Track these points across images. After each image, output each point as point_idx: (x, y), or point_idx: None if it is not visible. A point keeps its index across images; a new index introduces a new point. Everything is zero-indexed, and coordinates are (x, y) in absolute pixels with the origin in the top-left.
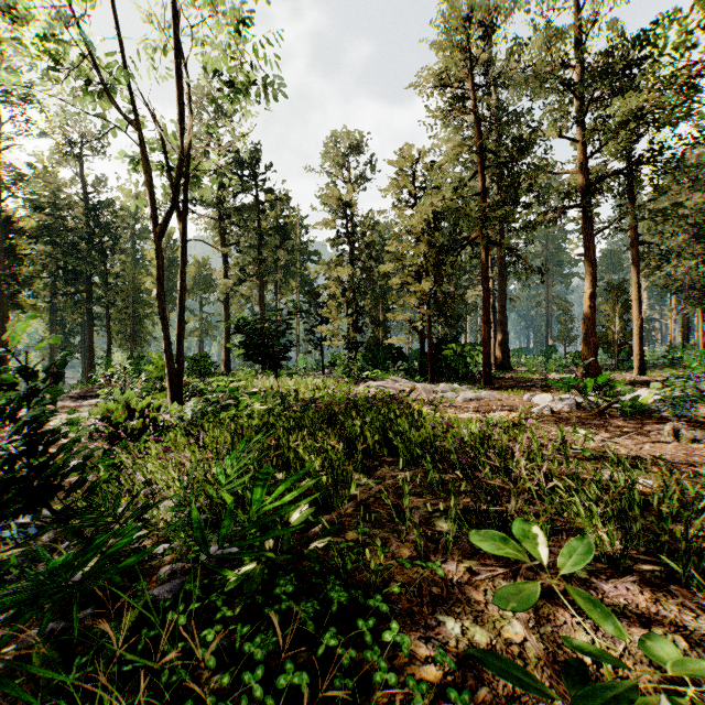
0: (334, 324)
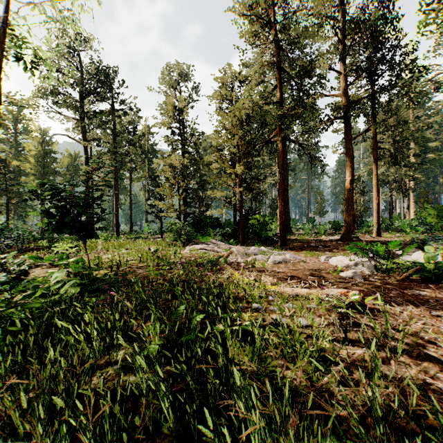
0: (168, 199)
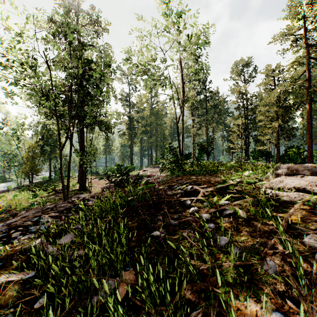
0: (235, 142)
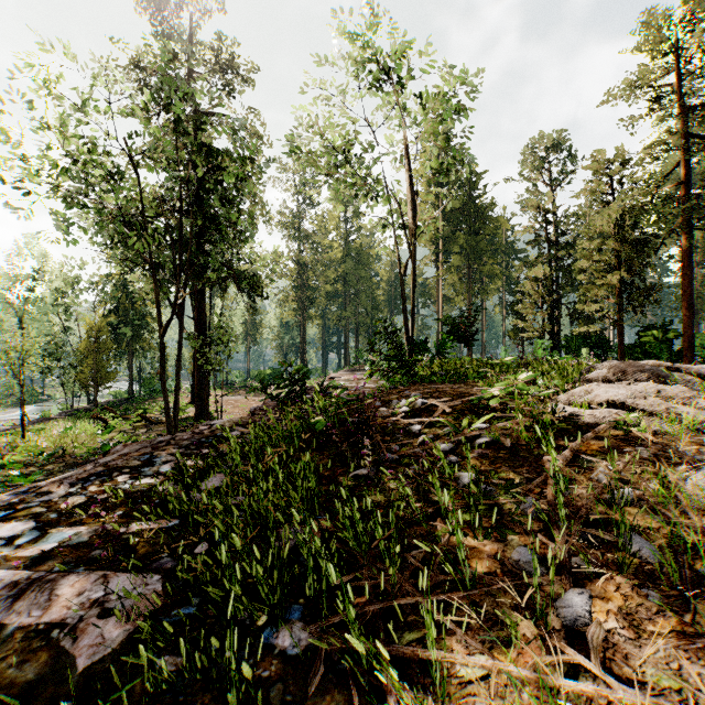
0: (528, 318)
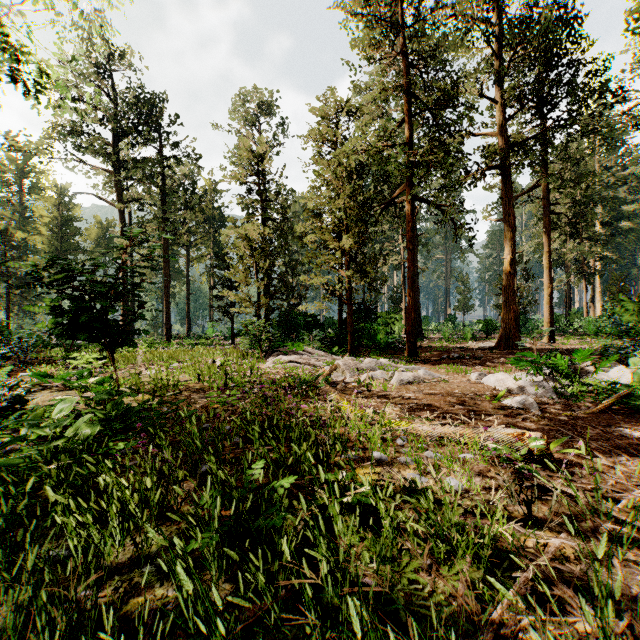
0: (242, 288)
